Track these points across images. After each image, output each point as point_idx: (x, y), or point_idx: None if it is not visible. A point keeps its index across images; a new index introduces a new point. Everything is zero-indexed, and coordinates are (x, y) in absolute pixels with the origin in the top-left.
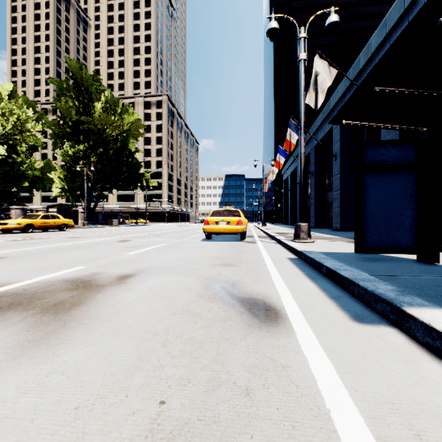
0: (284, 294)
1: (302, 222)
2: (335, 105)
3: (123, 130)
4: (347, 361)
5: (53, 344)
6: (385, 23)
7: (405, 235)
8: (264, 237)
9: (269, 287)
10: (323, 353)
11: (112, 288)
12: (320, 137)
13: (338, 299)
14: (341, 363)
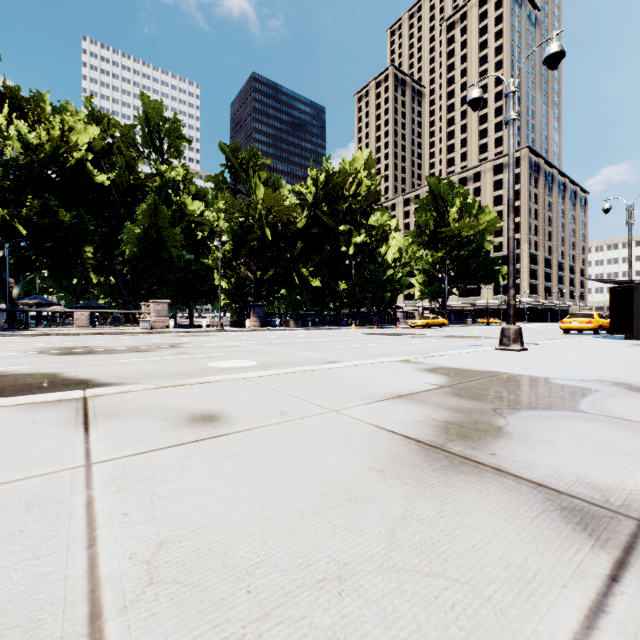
0: None
1: None
2: None
3: (478, 230)
4: None
5: None
6: None
7: None
8: None
9: None
10: None
11: None
12: None
13: None
14: None
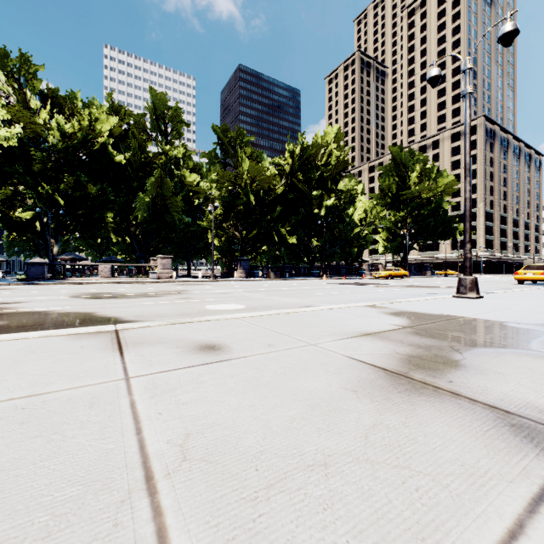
0: None
1: None
2: None
3: (436, 192)
4: None
5: None
6: None
7: None
8: None
9: None
10: None
11: None
12: None
13: None
14: None
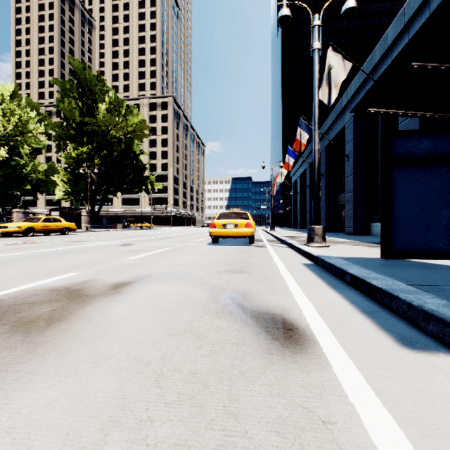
0: (306, 308)
1: (316, 224)
2: (347, 102)
3: (127, 131)
4: (414, 414)
5: (10, 380)
6: (403, 13)
7: (440, 238)
8: (274, 241)
9: (287, 299)
10: (376, 398)
11: (103, 299)
12: (332, 136)
13: (372, 314)
14: (406, 417)
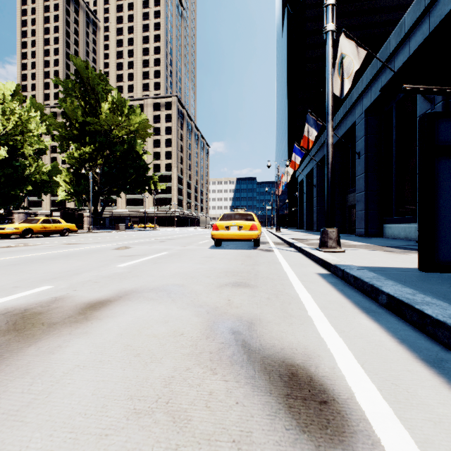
0: (338, 352)
1: (329, 226)
2: (358, 97)
3: (130, 131)
4: None
5: None
6: None
7: None
8: (281, 243)
9: (309, 332)
10: None
11: (61, 331)
12: (341, 133)
13: (441, 367)
14: None
